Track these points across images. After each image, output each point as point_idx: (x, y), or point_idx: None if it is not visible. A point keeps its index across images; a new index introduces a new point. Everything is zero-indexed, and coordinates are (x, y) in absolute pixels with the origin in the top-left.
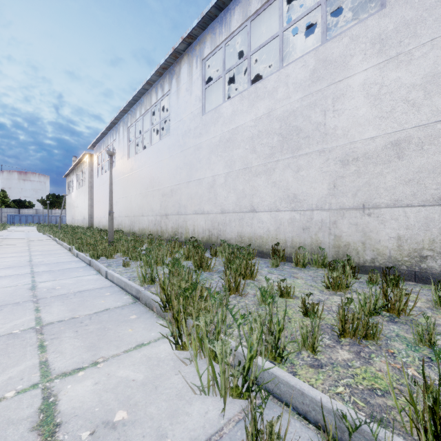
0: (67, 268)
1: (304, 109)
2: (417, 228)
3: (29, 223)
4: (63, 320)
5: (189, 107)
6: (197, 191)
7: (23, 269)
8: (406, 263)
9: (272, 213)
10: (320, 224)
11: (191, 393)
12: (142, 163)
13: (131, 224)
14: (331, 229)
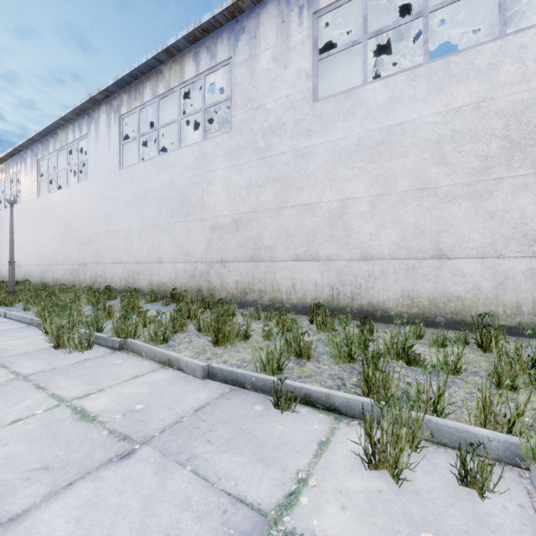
0: None
1: (192, 185)
2: (244, 275)
3: None
4: None
5: (108, 158)
6: (115, 241)
7: None
8: (240, 297)
9: (173, 264)
10: (200, 273)
11: (47, 343)
12: (56, 205)
13: (42, 274)
14: (207, 277)
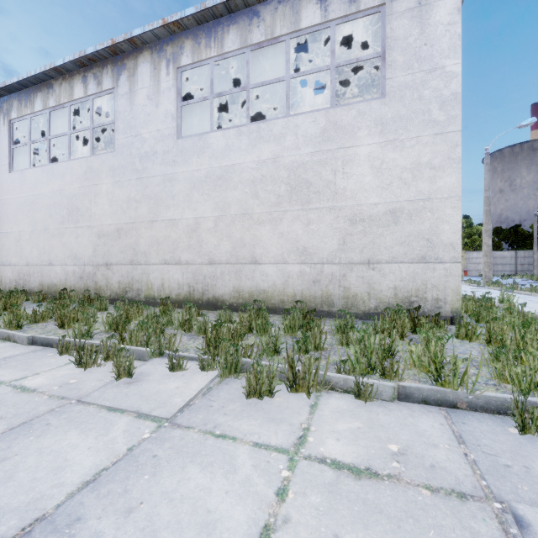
0: None
1: (81, 195)
2: (125, 276)
3: None
4: None
5: None
6: (4, 243)
7: None
8: (122, 295)
9: (63, 266)
10: (88, 275)
11: None
12: None
13: None
14: (94, 278)
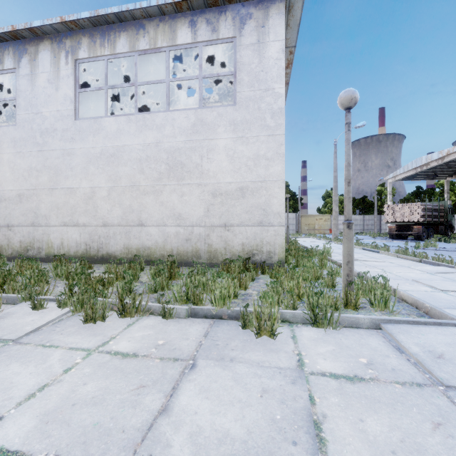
0: None
1: None
2: (26, 236)
3: None
4: None
5: None
6: None
7: None
8: (23, 253)
9: None
10: None
11: None
12: None
13: None
14: None
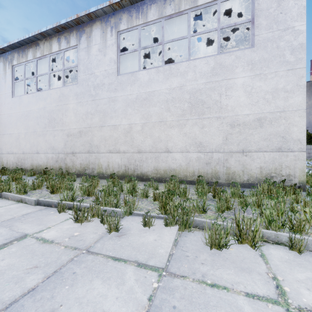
0: None
1: (56, 111)
2: (84, 160)
3: None
4: None
5: (4, 90)
6: (9, 140)
7: None
8: (82, 172)
9: (45, 154)
10: (61, 159)
11: None
12: None
13: None
14: (64, 161)
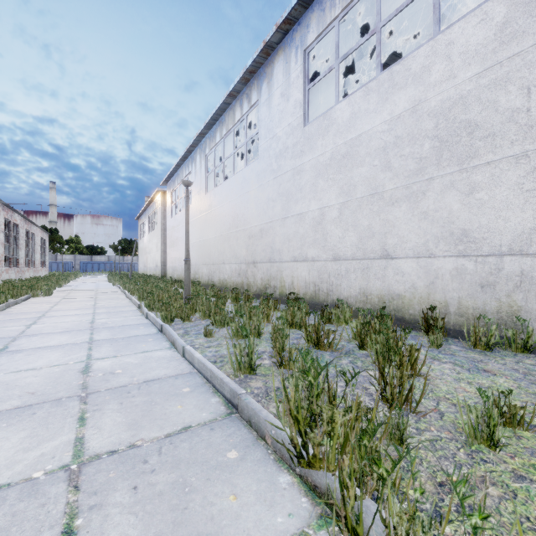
0: (134, 335)
1: (483, 90)
2: None
3: (102, 271)
4: (115, 449)
5: (286, 118)
6: (297, 230)
7: (81, 335)
8: None
9: (420, 260)
10: (517, 279)
11: None
12: (223, 198)
13: (209, 274)
14: None
